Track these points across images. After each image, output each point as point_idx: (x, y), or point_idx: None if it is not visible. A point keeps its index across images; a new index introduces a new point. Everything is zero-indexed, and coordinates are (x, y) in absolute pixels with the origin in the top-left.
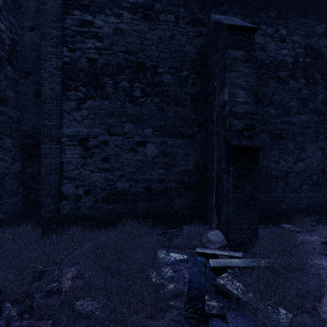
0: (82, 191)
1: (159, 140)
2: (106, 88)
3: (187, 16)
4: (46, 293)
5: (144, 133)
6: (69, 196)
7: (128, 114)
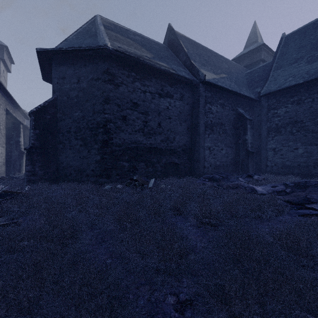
0: (273, 164)
1: (304, 147)
2: (281, 132)
3: None
4: None
5: (297, 145)
6: (269, 166)
7: (290, 139)
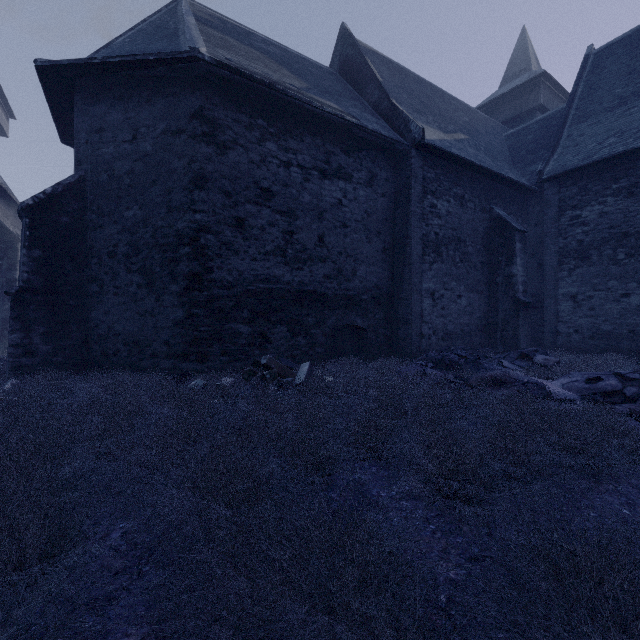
0: (572, 330)
1: None
2: (591, 258)
3: None
4: None
5: (628, 287)
6: (563, 333)
7: (611, 274)
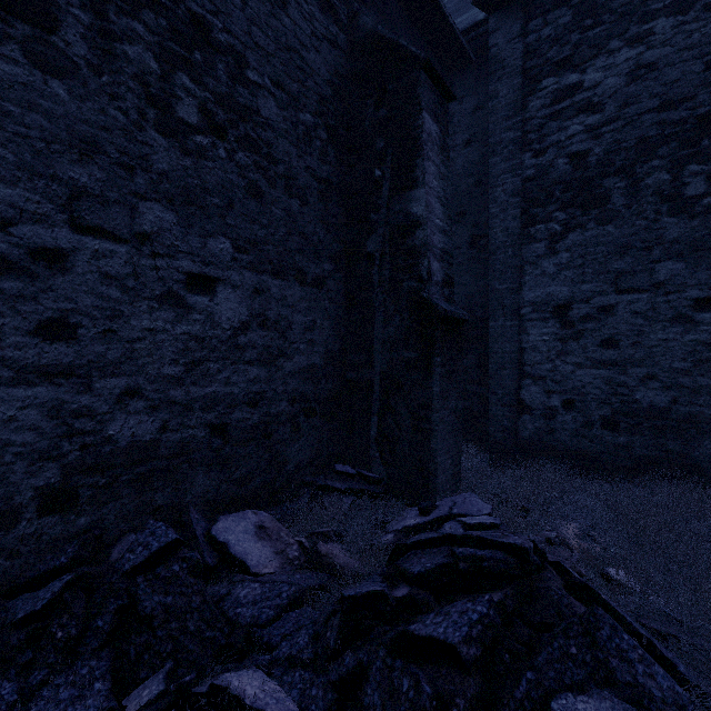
0: (557, 401)
1: None
2: (610, 199)
3: None
4: (544, 540)
5: None
6: (534, 408)
7: (667, 242)
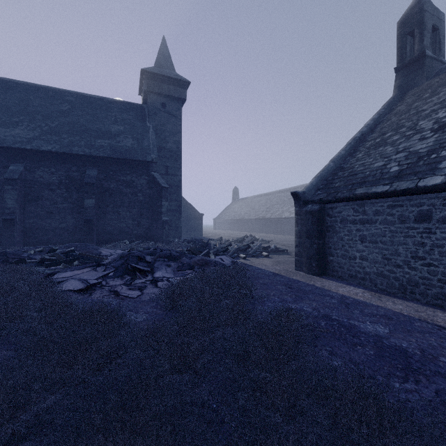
0: None
1: None
2: None
3: (1, 164)
4: None
5: None
6: None
7: None
